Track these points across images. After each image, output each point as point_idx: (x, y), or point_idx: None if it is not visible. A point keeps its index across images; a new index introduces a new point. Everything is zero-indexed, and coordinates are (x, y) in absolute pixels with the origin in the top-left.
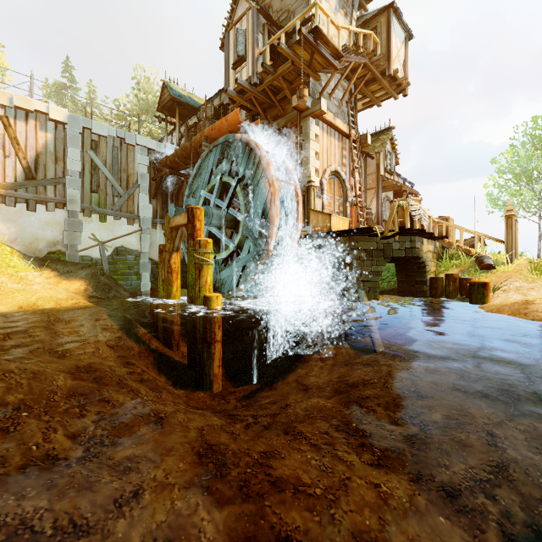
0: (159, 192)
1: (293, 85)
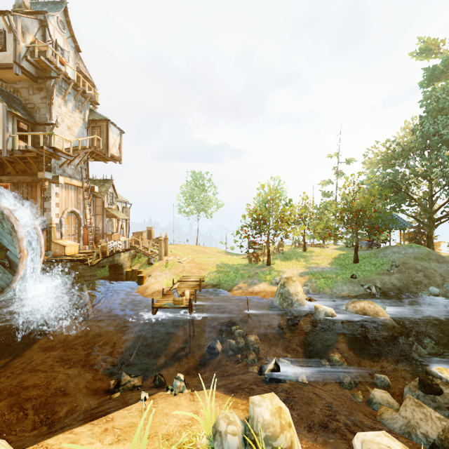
0: None
1: (39, 159)
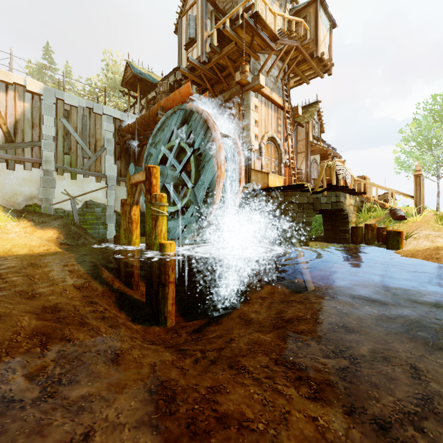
0: (123, 155)
1: (236, 63)
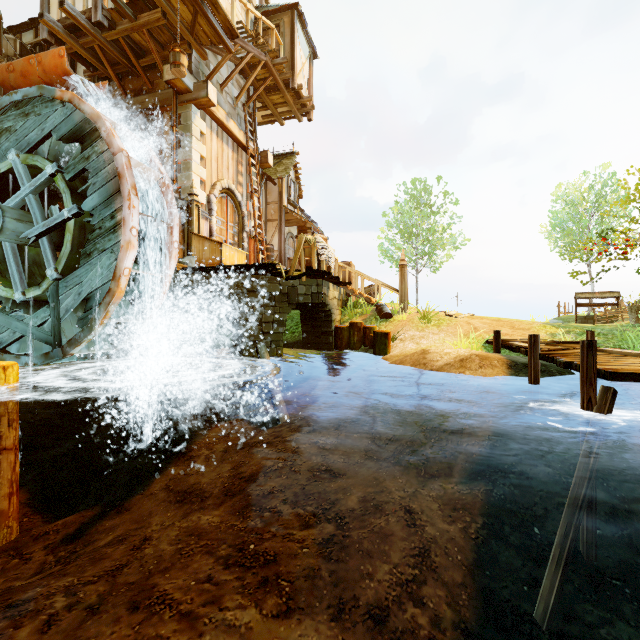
0: None
1: (166, 50)
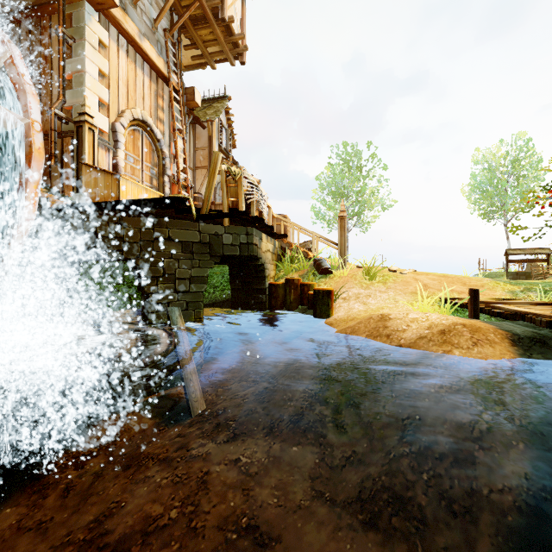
0: None
1: None
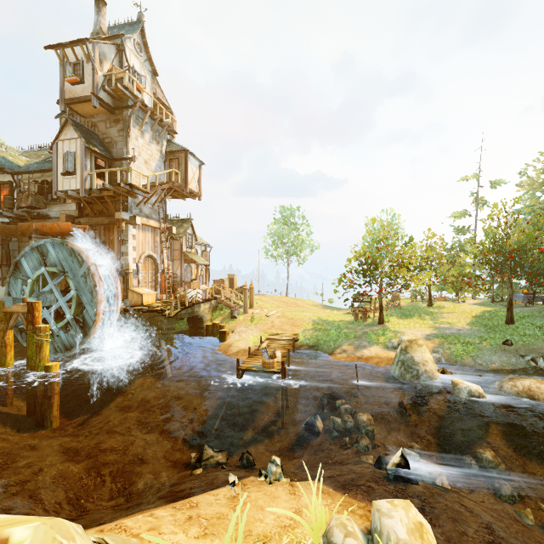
0: None
1: (116, 198)
